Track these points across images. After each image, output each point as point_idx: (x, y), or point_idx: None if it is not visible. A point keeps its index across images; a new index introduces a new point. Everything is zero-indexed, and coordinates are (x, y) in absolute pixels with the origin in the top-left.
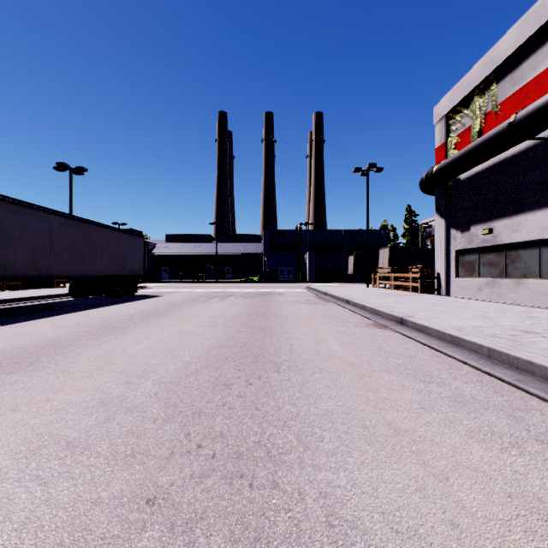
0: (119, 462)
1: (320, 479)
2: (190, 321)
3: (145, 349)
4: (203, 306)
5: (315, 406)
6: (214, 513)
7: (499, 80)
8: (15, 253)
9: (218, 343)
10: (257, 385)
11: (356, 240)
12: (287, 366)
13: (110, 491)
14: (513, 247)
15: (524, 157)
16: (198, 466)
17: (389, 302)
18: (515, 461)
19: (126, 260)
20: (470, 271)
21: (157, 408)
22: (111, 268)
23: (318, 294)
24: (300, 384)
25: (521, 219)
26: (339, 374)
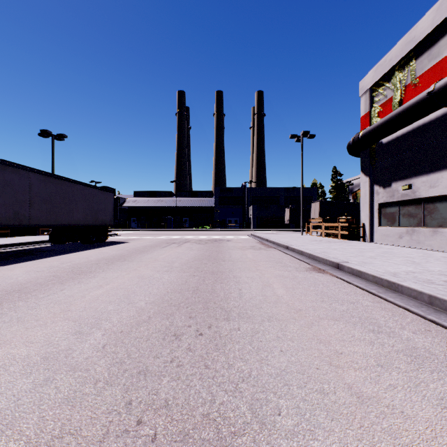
0: None
1: None
2: (149, 265)
3: (103, 294)
4: (162, 252)
5: (267, 362)
6: None
7: (418, 56)
8: None
9: (172, 288)
10: (207, 336)
11: (291, 195)
12: (236, 312)
13: None
14: (430, 200)
15: (440, 122)
16: None
17: (323, 248)
18: None
19: (98, 212)
20: (391, 221)
21: (102, 366)
22: (85, 218)
23: (261, 240)
24: (251, 334)
25: (437, 176)
26: (288, 322)
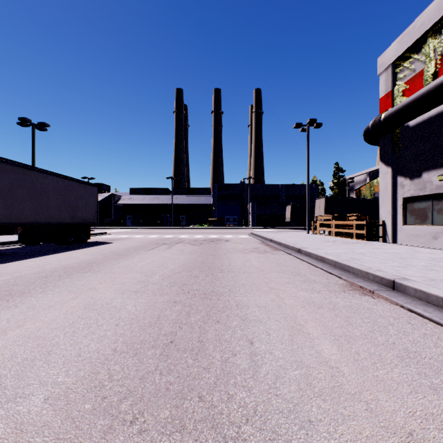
0: None
1: None
2: (117, 280)
3: None
4: (145, 256)
5: None
6: None
7: None
8: None
9: (128, 337)
10: None
11: (291, 192)
12: None
13: None
14: None
15: None
16: None
17: (347, 252)
18: None
19: (77, 208)
20: (421, 218)
21: None
22: (59, 215)
23: (264, 240)
24: None
25: None
26: None
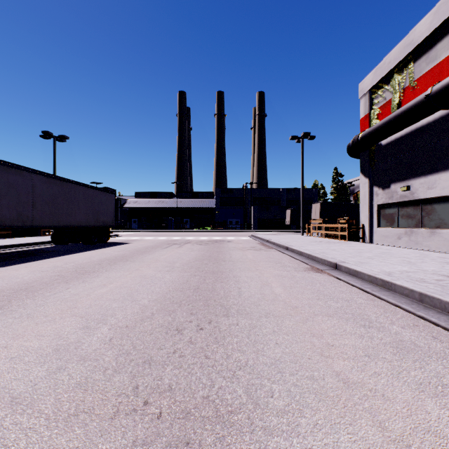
0: (59, 424)
1: (272, 447)
2: (151, 266)
3: (107, 293)
4: (163, 252)
5: (263, 353)
6: None
7: (416, 59)
8: (2, 206)
9: (174, 287)
10: (207, 330)
11: (292, 196)
12: (235, 309)
13: None
14: (428, 201)
15: (438, 124)
16: (142, 429)
17: (322, 249)
18: None
19: (99, 213)
20: (390, 222)
21: (110, 356)
22: (87, 219)
23: (262, 241)
24: (248, 328)
25: (435, 178)
26: (284, 318)
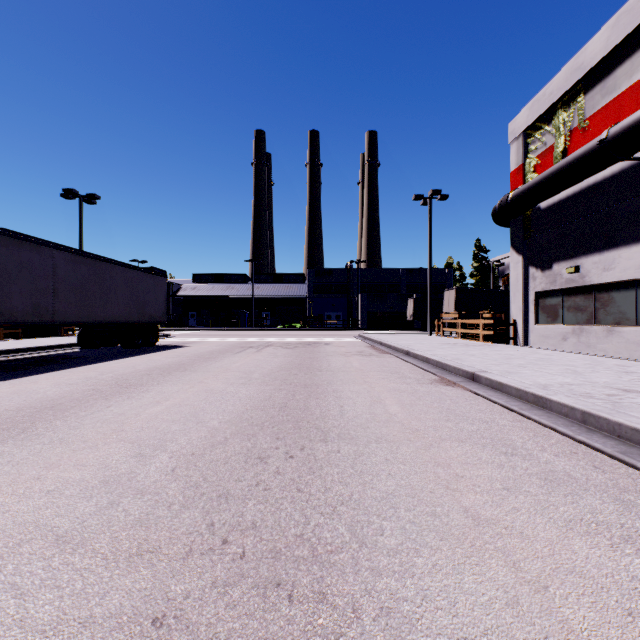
0: (121, 564)
1: (381, 588)
2: (220, 377)
3: (163, 412)
4: (236, 359)
5: (372, 486)
6: (241, 639)
7: (587, 89)
8: (12, 295)
9: (253, 404)
10: (299, 459)
11: (416, 280)
12: (336, 433)
13: (105, 607)
14: (604, 288)
15: (617, 181)
16: (222, 569)
17: (456, 354)
18: (631, 563)
19: (145, 304)
20: (552, 316)
21: (174, 489)
22: (128, 313)
23: (373, 343)
24: (353, 456)
25: (613, 255)
26: (400, 444)
